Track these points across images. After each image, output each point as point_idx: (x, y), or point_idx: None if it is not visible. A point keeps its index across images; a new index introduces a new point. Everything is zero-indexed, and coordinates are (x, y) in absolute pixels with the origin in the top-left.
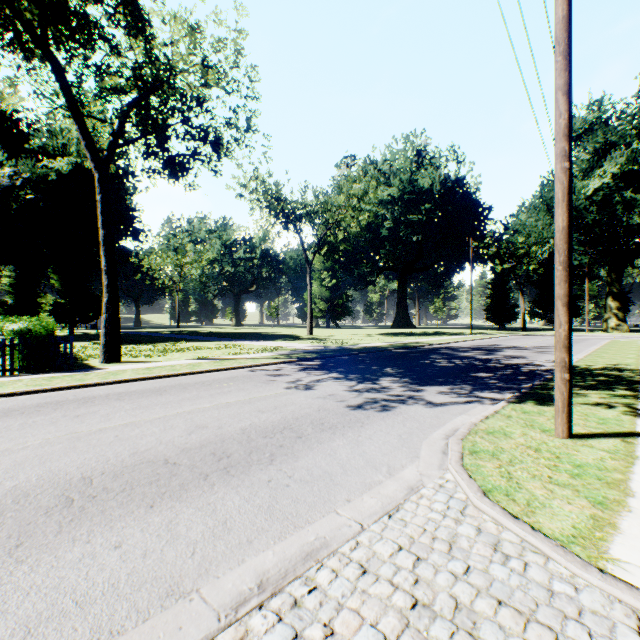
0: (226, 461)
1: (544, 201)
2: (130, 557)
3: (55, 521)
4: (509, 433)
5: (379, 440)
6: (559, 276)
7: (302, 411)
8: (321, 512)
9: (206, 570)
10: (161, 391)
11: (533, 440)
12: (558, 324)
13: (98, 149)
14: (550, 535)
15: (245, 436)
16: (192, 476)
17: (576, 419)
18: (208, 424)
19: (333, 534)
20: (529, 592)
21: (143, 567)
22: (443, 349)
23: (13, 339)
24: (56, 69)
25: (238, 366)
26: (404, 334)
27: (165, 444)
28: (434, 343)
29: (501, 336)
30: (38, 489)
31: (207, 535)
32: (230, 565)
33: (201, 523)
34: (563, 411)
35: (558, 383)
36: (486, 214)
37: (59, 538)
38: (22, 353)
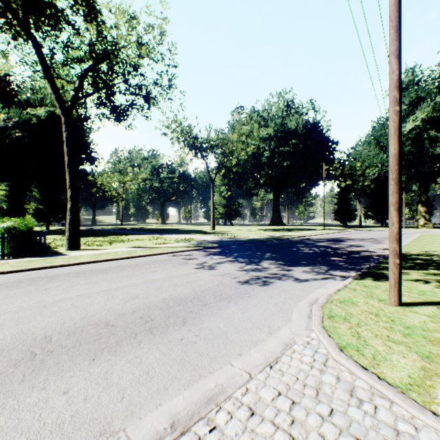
0: (151, 323)
1: (374, 138)
2: (74, 401)
3: (20, 371)
4: (355, 302)
5: (262, 307)
6: (392, 189)
7: (206, 285)
8: (220, 364)
9: (131, 412)
10: (107, 270)
11: (373, 307)
12: (391, 223)
13: (66, 101)
14: (392, 383)
15: (165, 304)
16: (125, 335)
17: (403, 291)
18: (139, 295)
19: (228, 382)
20: (380, 431)
21: (83, 410)
22: (305, 240)
23: (3, 233)
24: (34, 44)
25: (162, 252)
26: (278, 230)
27: (107, 310)
28: (299, 236)
29: (345, 231)
30: (11, 345)
31: (134, 383)
32: (150, 408)
33: (130, 373)
34: (395, 286)
35: (391, 266)
36: (334, 147)
37: (22, 385)
38: (10, 243)
